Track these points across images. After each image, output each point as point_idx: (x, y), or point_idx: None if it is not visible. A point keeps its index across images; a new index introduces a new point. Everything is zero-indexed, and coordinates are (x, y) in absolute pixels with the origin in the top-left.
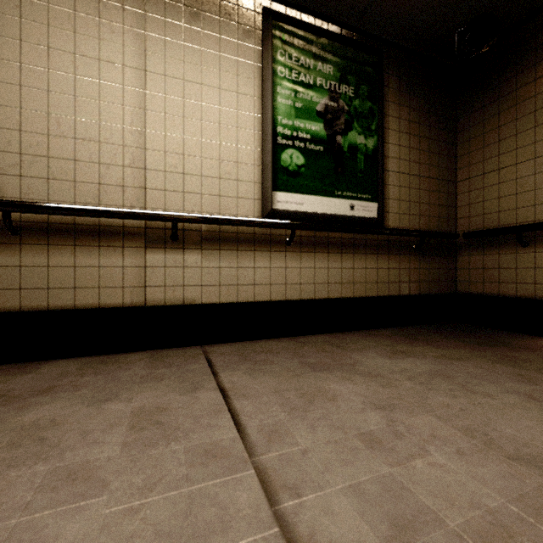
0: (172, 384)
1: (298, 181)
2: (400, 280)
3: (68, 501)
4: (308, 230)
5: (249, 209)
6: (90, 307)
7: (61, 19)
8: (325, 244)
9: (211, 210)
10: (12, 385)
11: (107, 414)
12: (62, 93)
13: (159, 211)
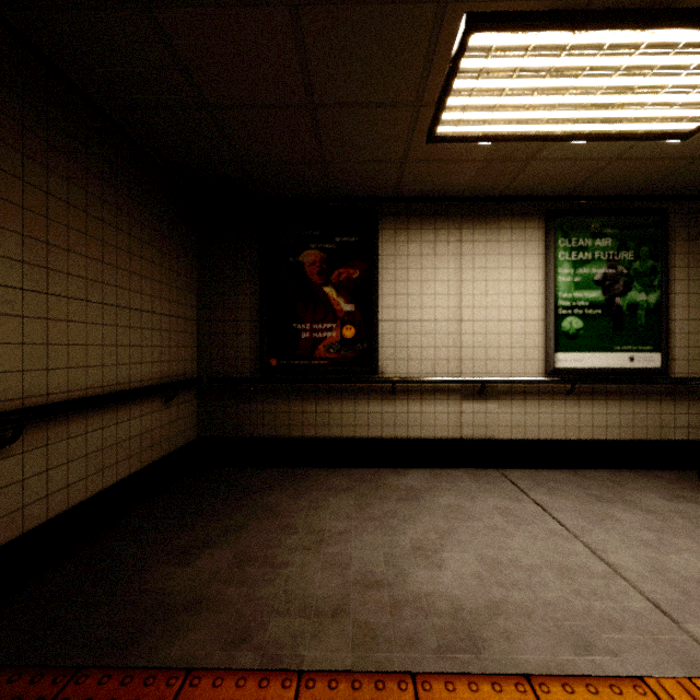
0: (501, 496)
1: (576, 343)
2: (689, 425)
3: (503, 536)
4: (587, 384)
5: (534, 368)
6: (429, 438)
7: (414, 262)
8: (603, 393)
9: (505, 371)
10: (408, 483)
11: (480, 507)
12: (414, 307)
13: (473, 378)
